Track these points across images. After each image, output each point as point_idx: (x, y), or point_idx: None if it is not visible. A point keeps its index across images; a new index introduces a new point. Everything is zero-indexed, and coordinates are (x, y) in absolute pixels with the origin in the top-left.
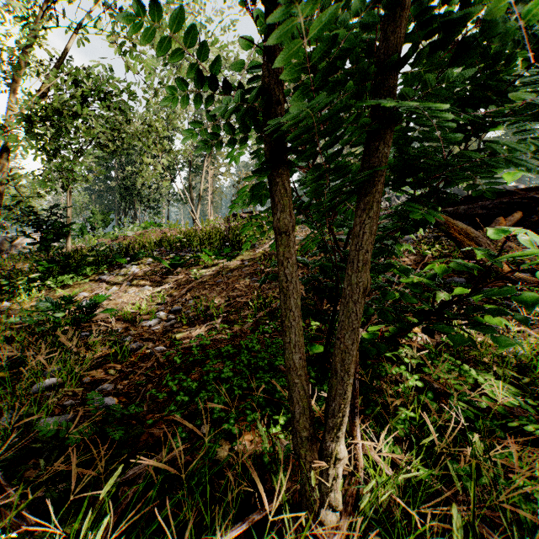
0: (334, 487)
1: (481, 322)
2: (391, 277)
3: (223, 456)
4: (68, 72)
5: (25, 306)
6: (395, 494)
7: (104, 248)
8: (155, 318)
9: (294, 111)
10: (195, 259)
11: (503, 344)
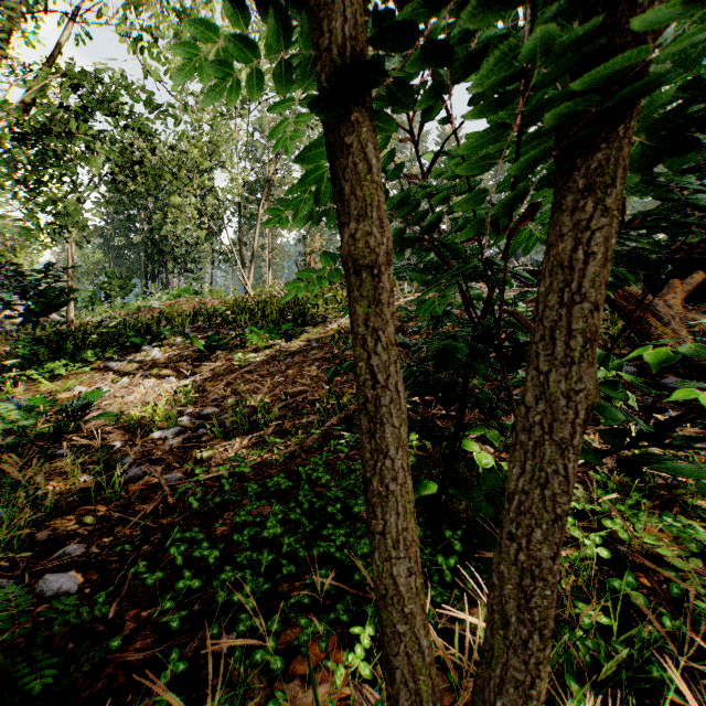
0: None
1: None
2: None
3: None
4: (59, 71)
5: None
6: None
7: (116, 323)
8: (175, 427)
9: None
10: (242, 339)
11: None
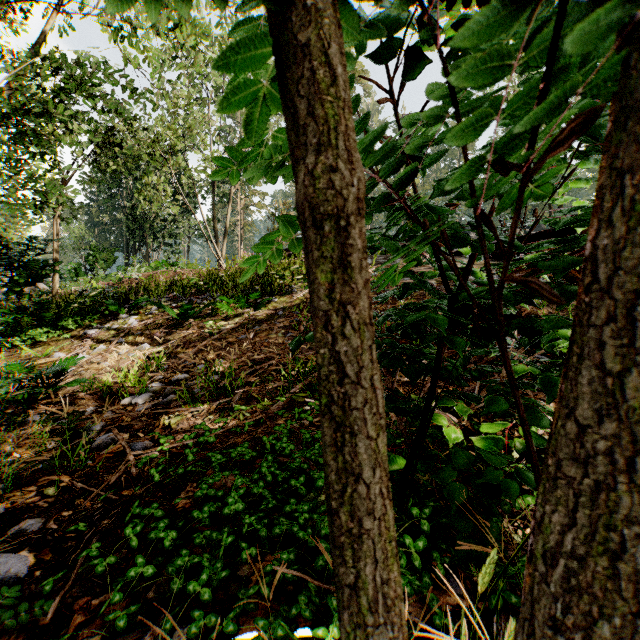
0: None
1: None
2: None
3: None
4: (40, 55)
5: None
6: None
7: (96, 292)
8: (145, 393)
9: None
10: (213, 308)
11: None
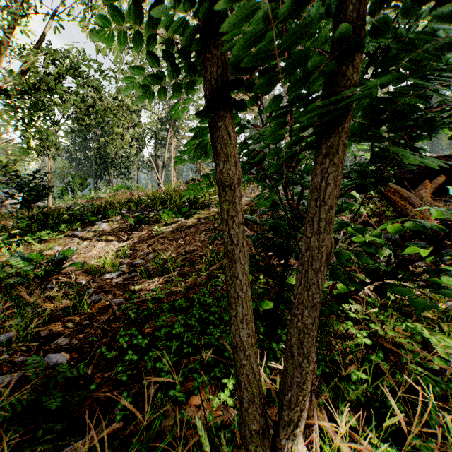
0: None
1: (436, 282)
2: (335, 234)
3: (168, 426)
4: (44, 52)
5: (5, 259)
6: None
7: (79, 207)
8: (117, 271)
9: None
10: (157, 217)
11: None
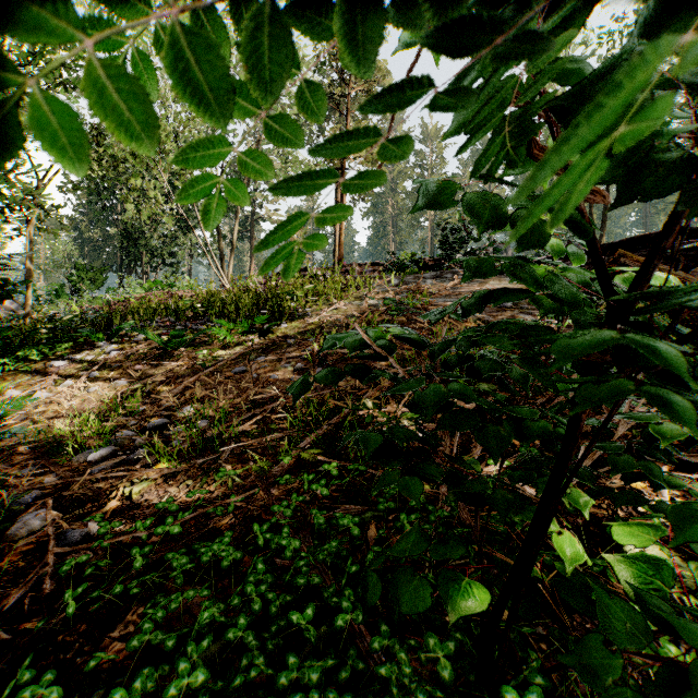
0: None
1: None
2: None
3: None
4: None
5: None
6: None
7: (70, 316)
8: (107, 446)
9: None
10: (210, 335)
11: None
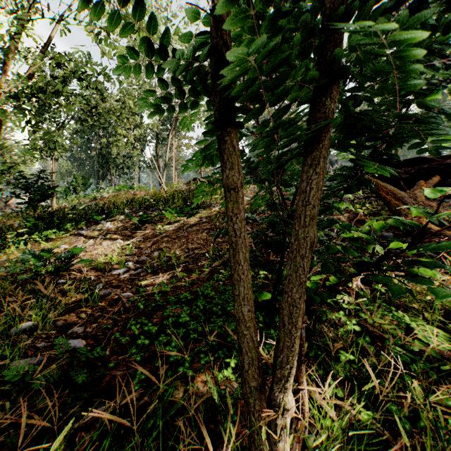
0: (282, 436)
1: (415, 273)
2: (330, 232)
3: (178, 398)
4: (51, 56)
5: (14, 257)
6: (339, 437)
7: (83, 207)
8: (124, 268)
9: (242, 52)
10: (160, 217)
11: (439, 294)
